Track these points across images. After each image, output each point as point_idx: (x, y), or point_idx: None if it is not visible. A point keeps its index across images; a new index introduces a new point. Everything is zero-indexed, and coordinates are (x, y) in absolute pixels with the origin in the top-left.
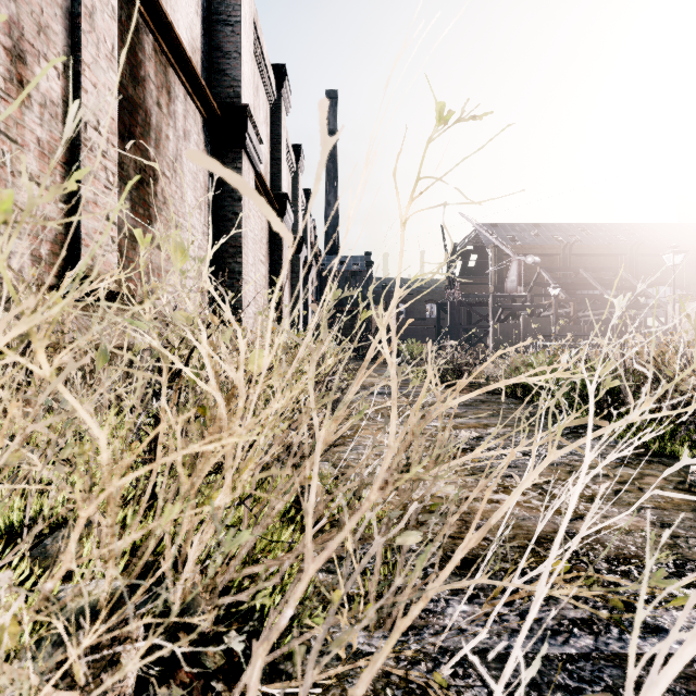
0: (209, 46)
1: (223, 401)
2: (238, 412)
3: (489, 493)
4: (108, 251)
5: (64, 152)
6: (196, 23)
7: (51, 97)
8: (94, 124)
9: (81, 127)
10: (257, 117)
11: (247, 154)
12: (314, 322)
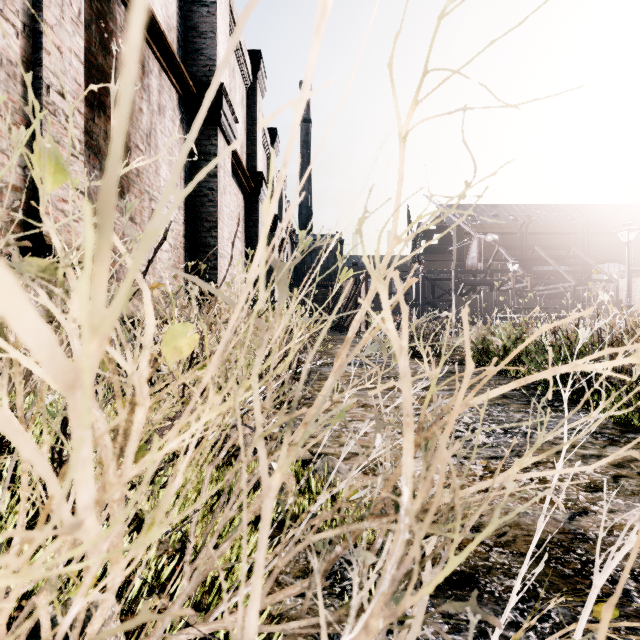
0: (185, 26)
1: (102, 415)
2: (64, 474)
3: (610, 614)
4: (74, 221)
5: (24, 115)
6: (171, 2)
7: (8, 56)
8: (57, 88)
9: (42, 90)
10: (233, 99)
11: (222, 132)
12: (256, 269)
